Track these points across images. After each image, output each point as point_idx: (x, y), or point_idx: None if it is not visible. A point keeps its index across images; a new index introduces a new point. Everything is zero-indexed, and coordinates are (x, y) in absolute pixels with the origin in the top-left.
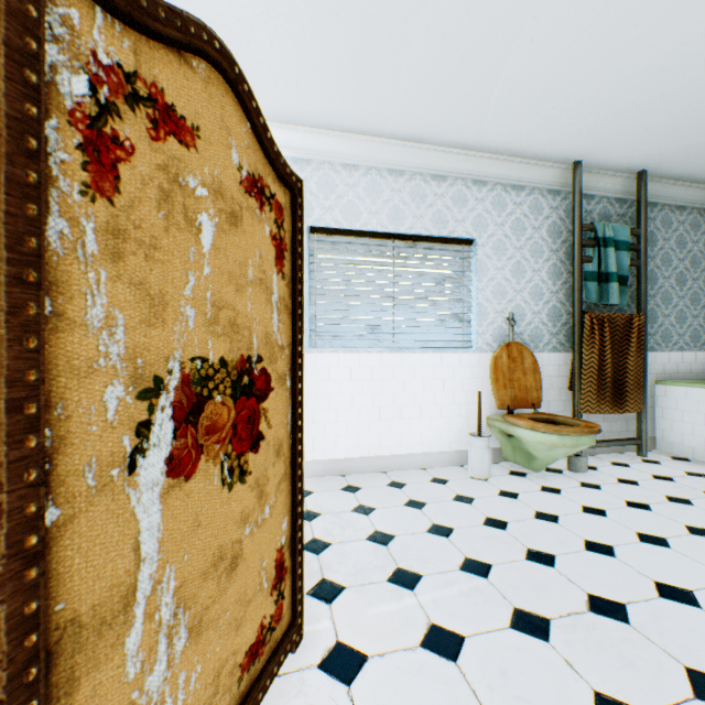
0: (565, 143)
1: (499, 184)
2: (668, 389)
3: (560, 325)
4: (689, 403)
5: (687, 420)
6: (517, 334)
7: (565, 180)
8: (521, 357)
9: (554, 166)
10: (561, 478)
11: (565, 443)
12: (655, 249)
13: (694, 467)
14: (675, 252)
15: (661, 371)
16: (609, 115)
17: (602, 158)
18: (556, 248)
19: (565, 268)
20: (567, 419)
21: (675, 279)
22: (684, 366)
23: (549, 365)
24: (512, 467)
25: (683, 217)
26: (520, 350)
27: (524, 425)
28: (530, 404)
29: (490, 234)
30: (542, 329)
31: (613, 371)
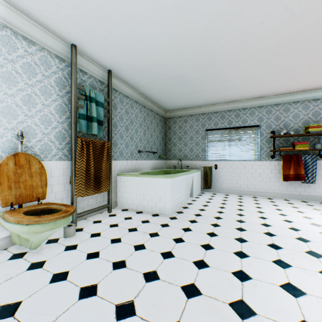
0: (61, 23)
1: (10, 29)
2: (122, 178)
3: (65, 144)
4: (128, 184)
5: (128, 191)
6: (29, 147)
7: (68, 54)
8: (30, 164)
9: (59, 40)
10: (54, 247)
11: (45, 228)
12: (118, 112)
13: (129, 213)
14: (125, 116)
15: (120, 169)
16: (83, 13)
17: (88, 50)
18: (63, 95)
19: (69, 109)
20: (59, 206)
21: (125, 128)
22: (129, 167)
23: (57, 169)
24: (19, 249)
25: (128, 101)
26: (29, 159)
27: (13, 221)
28: (36, 198)
29: (0, 64)
30: (52, 145)
31: (95, 171)
